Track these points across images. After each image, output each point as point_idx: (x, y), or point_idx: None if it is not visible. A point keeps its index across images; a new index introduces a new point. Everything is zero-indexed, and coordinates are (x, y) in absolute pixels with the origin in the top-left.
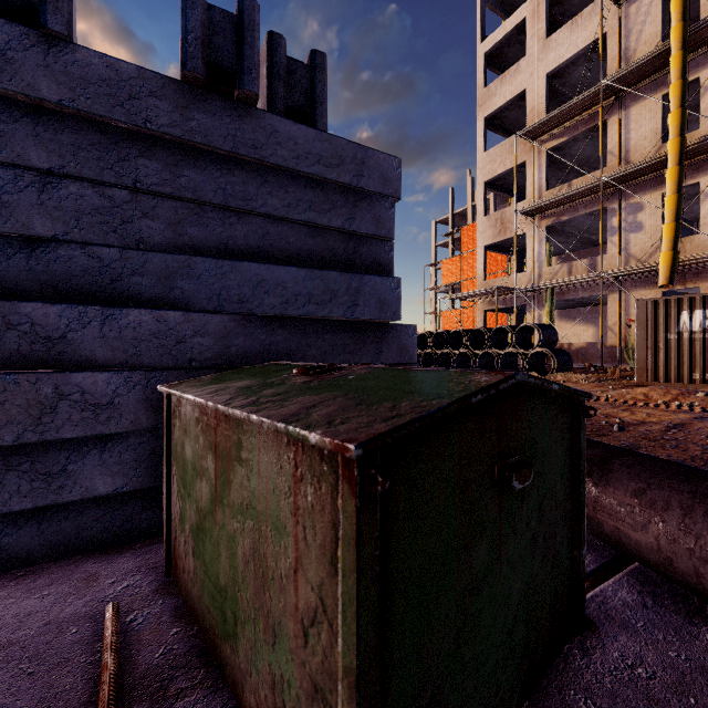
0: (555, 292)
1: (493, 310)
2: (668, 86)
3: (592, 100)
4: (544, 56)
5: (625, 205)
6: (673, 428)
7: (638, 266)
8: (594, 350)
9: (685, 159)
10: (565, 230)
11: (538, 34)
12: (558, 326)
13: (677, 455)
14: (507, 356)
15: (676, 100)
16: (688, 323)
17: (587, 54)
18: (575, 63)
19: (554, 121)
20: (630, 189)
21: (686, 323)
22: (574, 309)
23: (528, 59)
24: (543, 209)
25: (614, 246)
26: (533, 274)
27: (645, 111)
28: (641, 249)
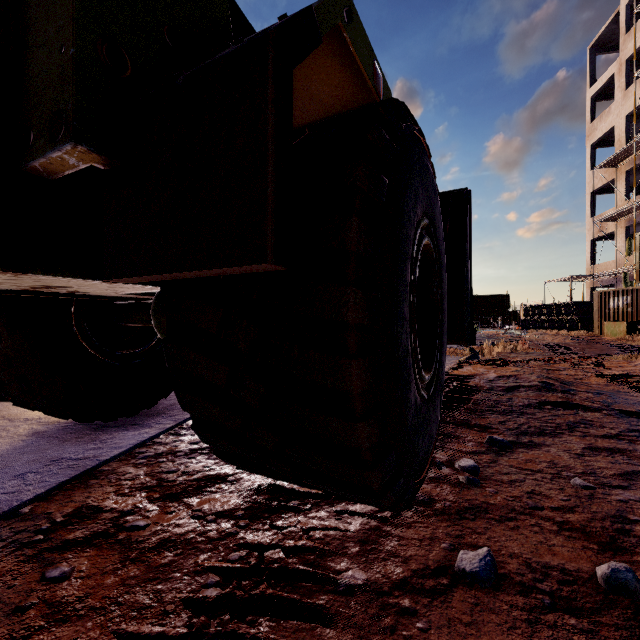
0: (630, 275)
1: (606, 286)
2: None
3: None
4: (624, 103)
5: None
6: None
7: None
8: None
9: None
10: None
11: (620, 86)
12: None
13: None
14: (563, 321)
15: None
16: (612, 304)
17: None
18: None
19: (620, 156)
20: None
21: (611, 304)
22: None
23: (615, 104)
24: (617, 217)
25: None
26: (616, 262)
27: None
28: None
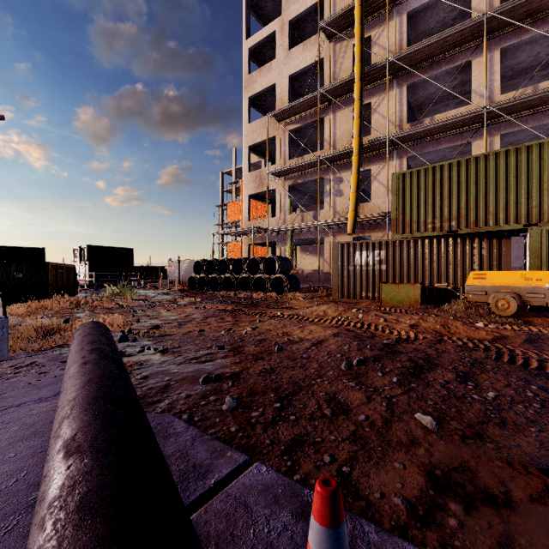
0: (294, 233)
1: (256, 244)
2: (354, 103)
3: (314, 101)
4: (287, 63)
5: (334, 177)
6: (314, 345)
7: (341, 219)
8: (317, 275)
9: (364, 153)
10: (302, 190)
11: (283, 45)
12: (300, 257)
13: (298, 375)
14: (258, 280)
15: (357, 112)
16: (359, 259)
17: (314, 70)
18: (307, 74)
19: (292, 110)
20: (336, 167)
21: (358, 259)
22: (310, 245)
23: (277, 61)
24: (286, 173)
25: (328, 204)
26: (280, 219)
27: (344, 116)
28: (342, 208)
